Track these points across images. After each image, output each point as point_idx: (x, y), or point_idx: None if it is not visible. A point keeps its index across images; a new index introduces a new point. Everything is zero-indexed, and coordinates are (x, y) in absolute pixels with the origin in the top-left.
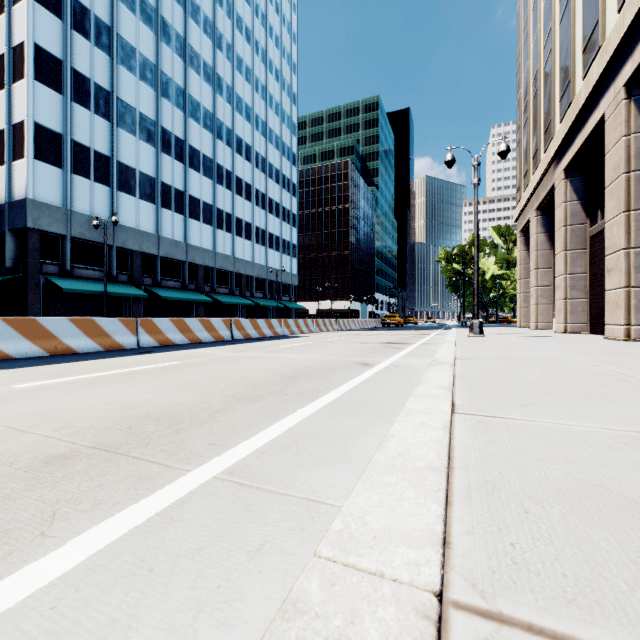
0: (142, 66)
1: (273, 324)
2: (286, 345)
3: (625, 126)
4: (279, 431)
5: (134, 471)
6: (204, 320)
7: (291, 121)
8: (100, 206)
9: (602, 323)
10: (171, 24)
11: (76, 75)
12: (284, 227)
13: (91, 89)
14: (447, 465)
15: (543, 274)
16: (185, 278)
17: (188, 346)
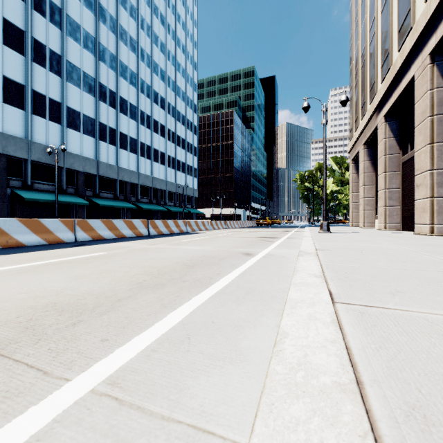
0: (85, 38)
1: (179, 224)
2: (188, 239)
3: (430, 83)
4: (173, 322)
5: (4, 382)
6: (127, 221)
7: (193, 82)
8: (53, 138)
9: (411, 223)
10: (106, 9)
11: (35, 42)
12: (188, 156)
13: (46, 53)
14: (355, 379)
15: (368, 189)
16: (117, 191)
17: (114, 240)
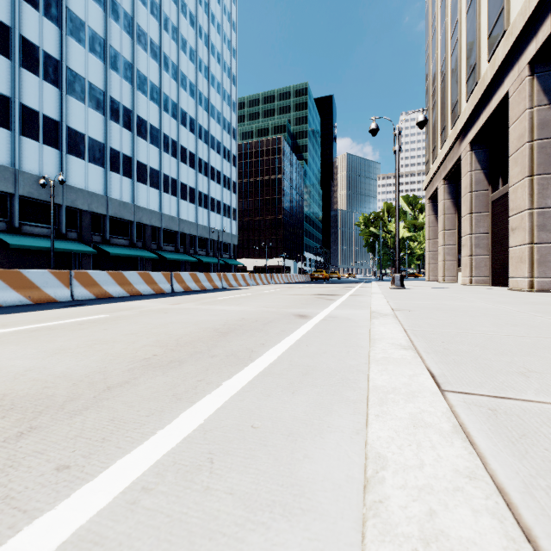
0: (91, 39)
1: (213, 278)
2: (223, 297)
3: (529, 100)
4: (187, 428)
5: None
6: (144, 273)
7: (231, 99)
8: (49, 167)
9: (503, 276)
10: (119, 3)
11: (24, 42)
12: (225, 193)
13: (40, 56)
14: None
15: (449, 235)
16: (133, 236)
17: (125, 298)
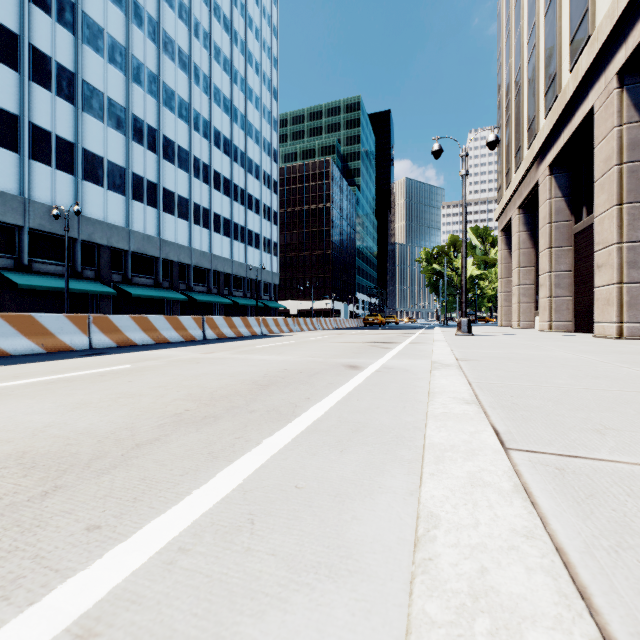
0: (111, 48)
1: (250, 323)
2: (263, 345)
3: (617, 116)
4: (226, 488)
5: None
6: (171, 318)
7: (271, 116)
8: (63, 196)
9: (588, 321)
10: (143, 6)
11: (35, 52)
12: (264, 224)
13: (52, 69)
14: (600, 634)
15: (525, 273)
16: (158, 275)
17: (150, 347)
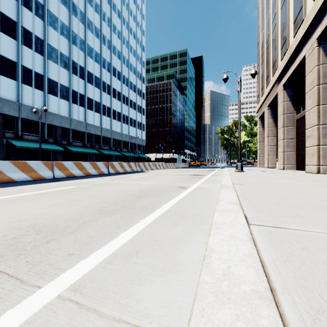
0: (61, 27)
1: (131, 165)
2: (138, 176)
3: (317, 60)
4: (125, 240)
5: None
6: (92, 163)
7: (142, 60)
8: (38, 101)
9: (303, 164)
10: (77, 6)
11: (24, 30)
12: (138, 115)
13: (33, 38)
14: (269, 287)
15: (271, 139)
16: (85, 141)
17: (82, 177)
